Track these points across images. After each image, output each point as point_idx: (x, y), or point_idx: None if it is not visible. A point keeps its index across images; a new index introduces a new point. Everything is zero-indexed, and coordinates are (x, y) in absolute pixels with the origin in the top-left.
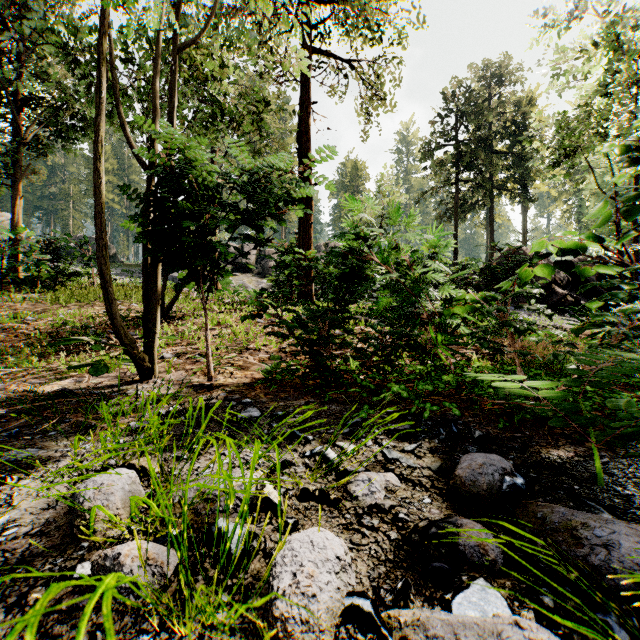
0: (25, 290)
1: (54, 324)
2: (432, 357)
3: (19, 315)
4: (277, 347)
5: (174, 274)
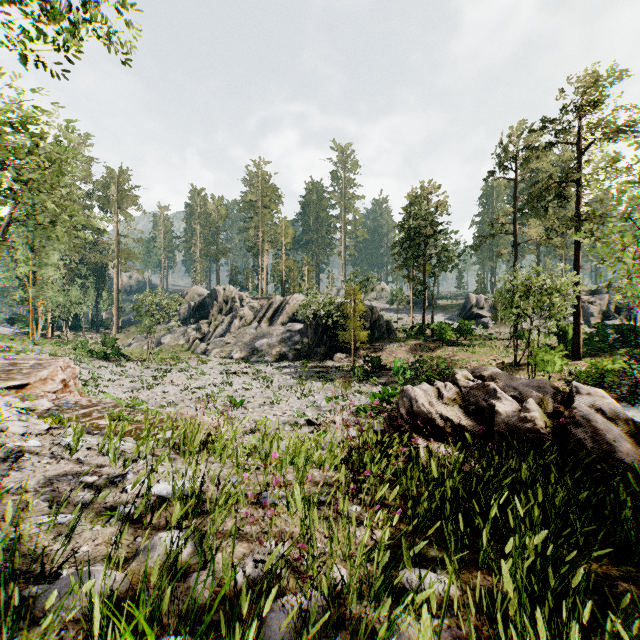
0: (446, 344)
1: (480, 364)
2: (611, 391)
3: (467, 360)
4: (562, 382)
5: (483, 320)
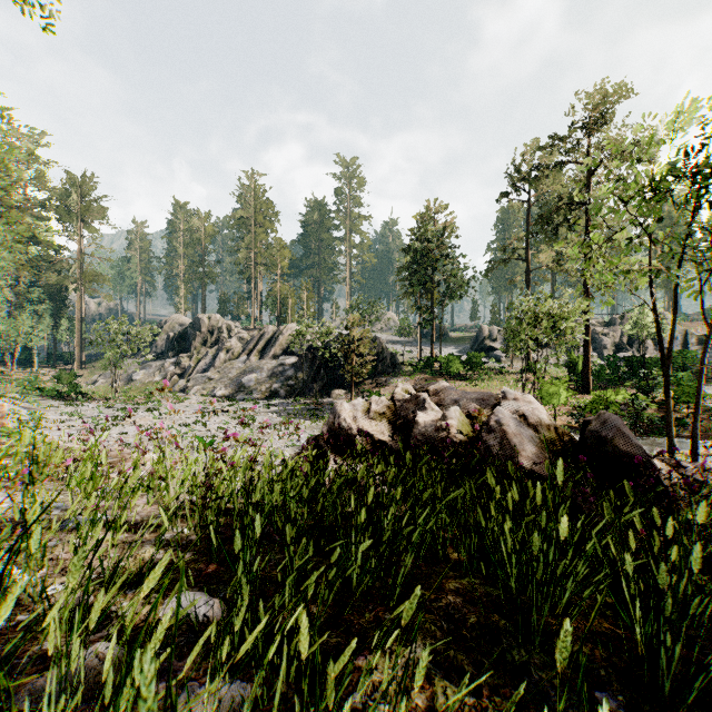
0: (454, 378)
1: None
2: None
3: None
4: (569, 416)
5: (495, 353)
